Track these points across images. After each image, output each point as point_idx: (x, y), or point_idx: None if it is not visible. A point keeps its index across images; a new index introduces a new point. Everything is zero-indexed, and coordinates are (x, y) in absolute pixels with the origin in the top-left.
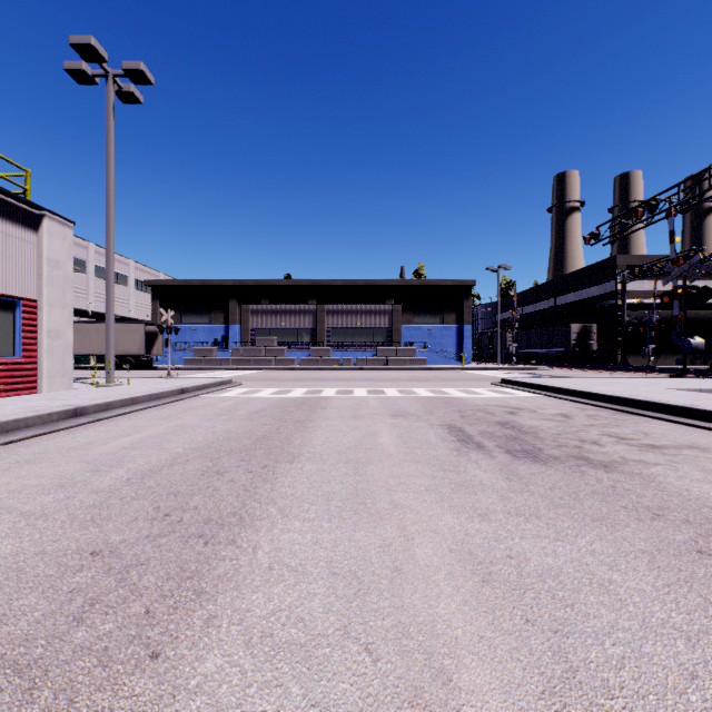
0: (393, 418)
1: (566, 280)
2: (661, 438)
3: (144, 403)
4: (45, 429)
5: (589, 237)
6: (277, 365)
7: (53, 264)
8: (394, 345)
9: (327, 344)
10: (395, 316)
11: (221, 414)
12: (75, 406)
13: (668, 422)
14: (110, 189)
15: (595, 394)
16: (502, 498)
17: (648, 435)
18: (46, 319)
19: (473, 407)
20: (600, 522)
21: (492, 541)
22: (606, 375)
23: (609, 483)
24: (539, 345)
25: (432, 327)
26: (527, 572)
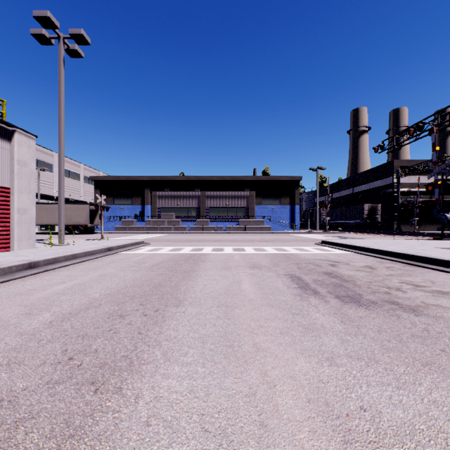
0: (251, 269)
1: (360, 176)
2: (445, 286)
3: (81, 258)
4: (4, 279)
5: (377, 148)
6: (175, 231)
7: (22, 163)
8: (250, 218)
9: (207, 217)
10: (250, 199)
11: (133, 266)
12: (29, 261)
13: (444, 272)
14: (61, 114)
15: (388, 251)
16: (342, 341)
17: (434, 283)
18: (16, 201)
19: (305, 261)
20: (429, 367)
21: (343, 389)
22: (388, 238)
23: (422, 326)
24: (343, 218)
25: (274, 206)
26: (383, 429)
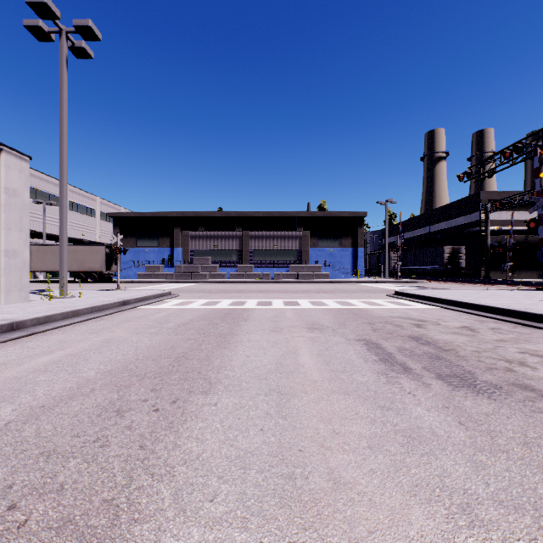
0: (310, 332)
1: (439, 212)
2: None
3: (85, 315)
4: None
5: (462, 175)
6: (211, 279)
7: (11, 192)
8: (303, 263)
9: (250, 262)
10: (304, 240)
11: (151, 326)
12: (10, 321)
13: None
14: (63, 129)
15: (488, 307)
16: (474, 467)
17: None
18: (3, 241)
19: (380, 319)
20: None
21: None
22: (477, 287)
23: None
24: (417, 263)
25: (333, 249)
26: None
